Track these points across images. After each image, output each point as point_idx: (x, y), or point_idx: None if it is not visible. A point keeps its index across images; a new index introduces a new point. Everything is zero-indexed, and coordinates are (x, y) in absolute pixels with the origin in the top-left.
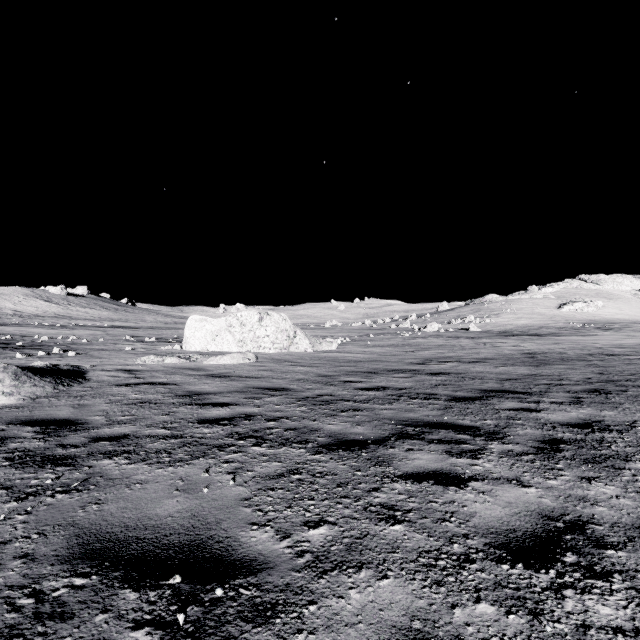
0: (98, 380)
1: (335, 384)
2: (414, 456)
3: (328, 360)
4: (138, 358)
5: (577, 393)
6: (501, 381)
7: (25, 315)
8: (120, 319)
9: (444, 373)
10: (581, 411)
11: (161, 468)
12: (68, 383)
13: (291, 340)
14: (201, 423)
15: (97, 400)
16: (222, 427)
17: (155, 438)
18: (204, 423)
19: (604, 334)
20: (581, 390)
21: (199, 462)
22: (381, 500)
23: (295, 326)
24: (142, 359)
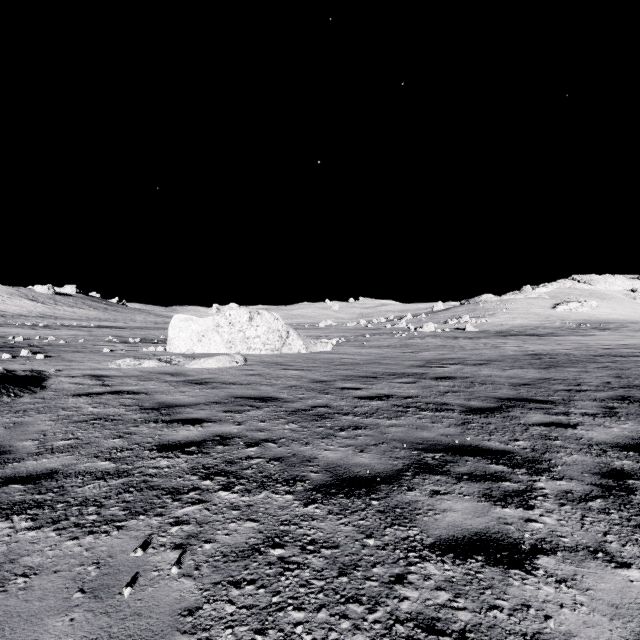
0: (57, 388)
1: (331, 392)
2: (443, 505)
3: (323, 362)
4: (113, 361)
5: (605, 401)
6: (515, 387)
7: (8, 315)
8: (108, 319)
9: (450, 377)
10: (623, 426)
11: (74, 538)
12: (16, 393)
13: (283, 341)
14: (160, 450)
15: (41, 416)
16: (186, 457)
17: (90, 477)
18: (164, 450)
19: (602, 334)
20: (608, 398)
21: (136, 524)
22: (412, 606)
23: (288, 326)
24: (117, 362)
